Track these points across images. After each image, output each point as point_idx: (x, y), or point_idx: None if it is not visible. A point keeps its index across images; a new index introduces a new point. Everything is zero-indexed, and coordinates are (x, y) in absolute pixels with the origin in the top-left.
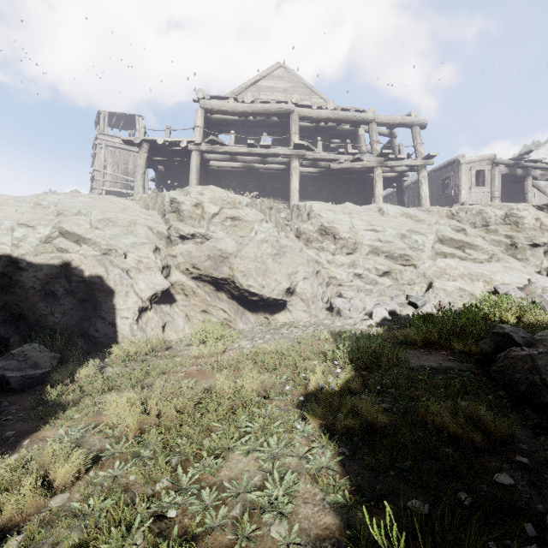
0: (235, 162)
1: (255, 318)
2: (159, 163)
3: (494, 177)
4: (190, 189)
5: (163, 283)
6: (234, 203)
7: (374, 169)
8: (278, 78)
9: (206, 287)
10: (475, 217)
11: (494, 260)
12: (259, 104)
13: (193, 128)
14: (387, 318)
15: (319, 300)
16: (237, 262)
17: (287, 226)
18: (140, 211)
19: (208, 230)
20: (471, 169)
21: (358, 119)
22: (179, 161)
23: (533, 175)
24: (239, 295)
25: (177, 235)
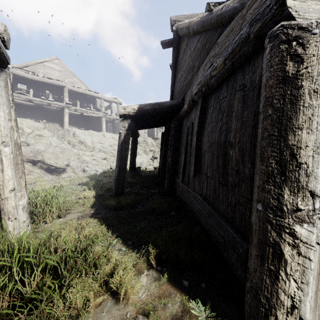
0: (32, 103)
1: (52, 176)
2: None
3: None
4: None
5: None
6: (38, 128)
7: (102, 117)
8: (56, 64)
9: (28, 164)
10: None
11: (139, 155)
12: (47, 79)
13: None
14: (102, 172)
15: (79, 168)
16: (45, 154)
17: (62, 138)
18: None
19: (27, 140)
20: None
21: (95, 96)
22: None
23: None
24: (45, 167)
25: None
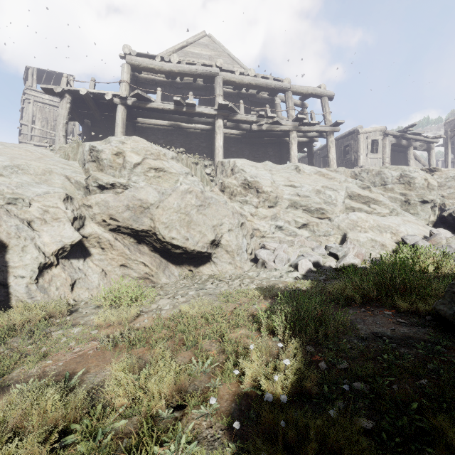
0: (162, 119)
1: (179, 271)
2: (85, 117)
3: (385, 146)
4: (111, 138)
5: (72, 236)
6: (158, 154)
7: (290, 132)
8: (204, 46)
9: (126, 239)
10: (375, 178)
11: (394, 214)
12: (186, 65)
13: (119, 82)
14: (312, 270)
15: (244, 251)
16: (159, 213)
17: (212, 181)
18: (59, 160)
19: (129, 180)
20: (367, 138)
21: (276, 87)
22: (106, 115)
23: (414, 145)
24: (161, 248)
25: (96, 185)
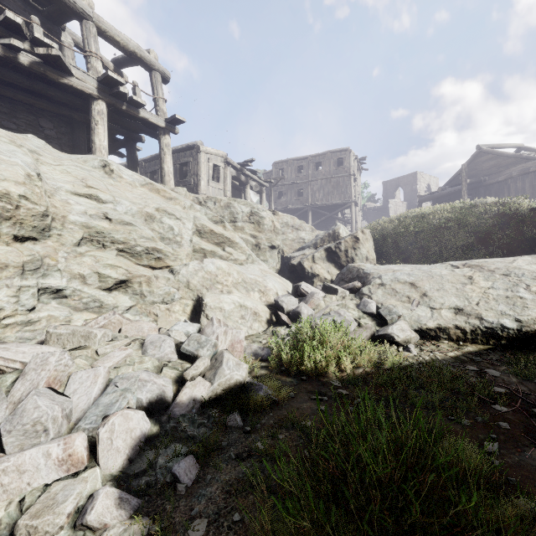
0: None
1: None
2: None
3: (227, 176)
4: None
5: None
6: None
7: (93, 100)
8: None
9: None
10: (224, 211)
11: (250, 262)
12: None
13: None
14: (145, 436)
15: None
16: None
17: None
18: None
19: None
20: (209, 160)
21: None
22: None
23: (251, 184)
24: None
25: None
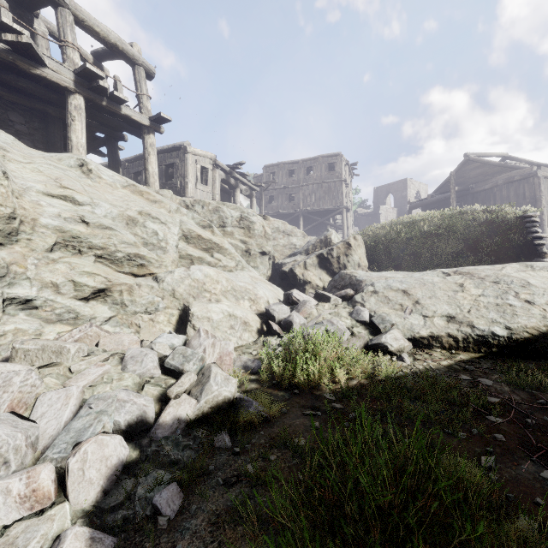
0: None
1: None
2: None
3: (215, 179)
4: None
5: None
6: None
7: (69, 93)
8: None
9: None
10: (212, 215)
11: (239, 268)
12: None
13: None
14: (123, 463)
15: None
16: None
17: None
18: None
19: None
20: (197, 162)
21: None
22: None
23: (241, 187)
24: None
25: None
